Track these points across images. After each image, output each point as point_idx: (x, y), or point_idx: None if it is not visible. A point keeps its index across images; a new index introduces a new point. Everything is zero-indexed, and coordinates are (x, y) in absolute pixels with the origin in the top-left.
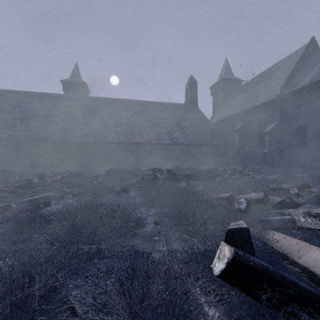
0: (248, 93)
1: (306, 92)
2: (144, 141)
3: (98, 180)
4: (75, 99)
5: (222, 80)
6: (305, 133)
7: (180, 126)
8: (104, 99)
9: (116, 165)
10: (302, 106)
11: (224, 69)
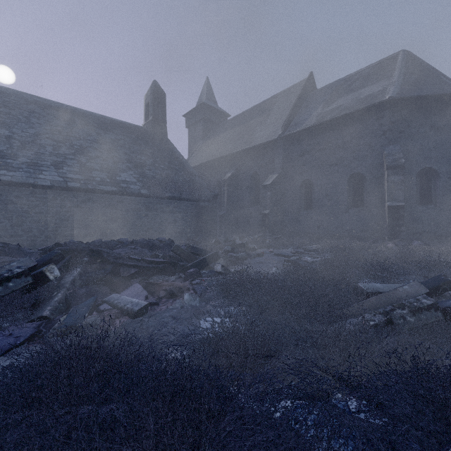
0: (238, 130)
1: (312, 136)
2: (45, 182)
3: None
4: None
5: (203, 107)
6: (310, 189)
7: (135, 161)
8: None
9: None
10: (308, 153)
11: (205, 91)
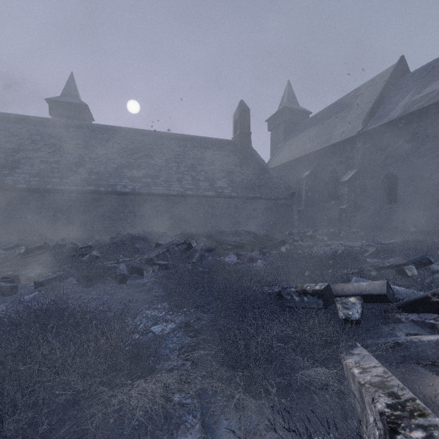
0: (318, 128)
1: (396, 128)
2: (174, 192)
3: (91, 254)
4: (66, 127)
5: (284, 110)
6: (394, 183)
7: (227, 171)
8: (113, 128)
9: (130, 228)
10: (391, 146)
11: (286, 95)
